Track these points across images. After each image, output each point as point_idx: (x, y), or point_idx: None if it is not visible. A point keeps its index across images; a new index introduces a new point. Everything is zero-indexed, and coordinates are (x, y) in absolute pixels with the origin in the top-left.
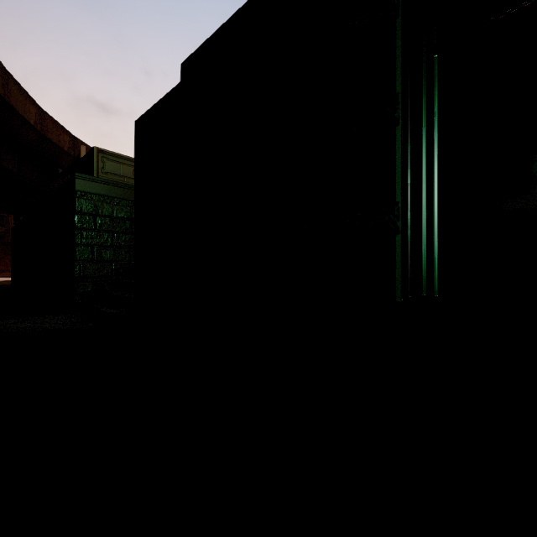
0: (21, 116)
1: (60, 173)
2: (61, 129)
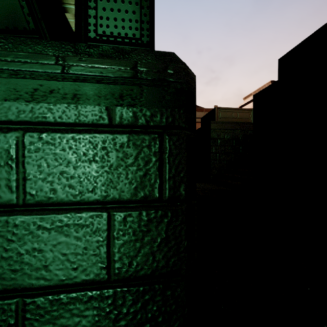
0: None
1: None
2: None
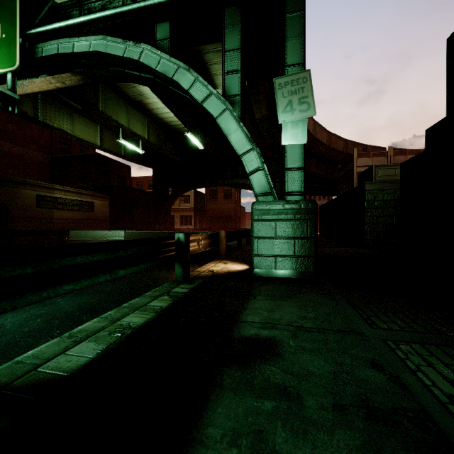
0: (320, 141)
1: (339, 167)
2: (338, 138)
